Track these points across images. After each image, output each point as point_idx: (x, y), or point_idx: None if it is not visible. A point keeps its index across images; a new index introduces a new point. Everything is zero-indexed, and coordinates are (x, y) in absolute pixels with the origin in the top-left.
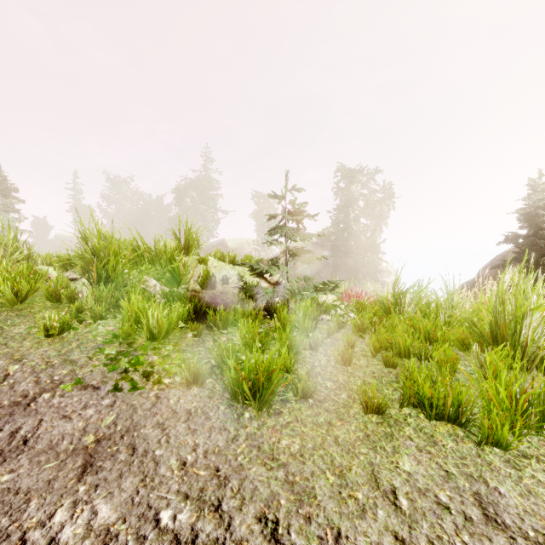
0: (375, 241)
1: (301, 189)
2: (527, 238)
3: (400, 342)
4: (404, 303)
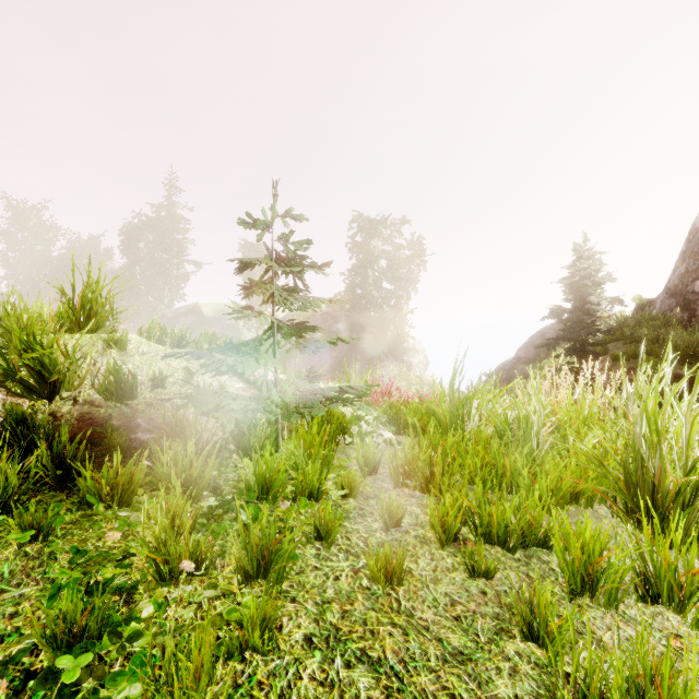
0: (401, 312)
1: (302, 218)
2: (572, 312)
3: (492, 515)
4: (468, 415)
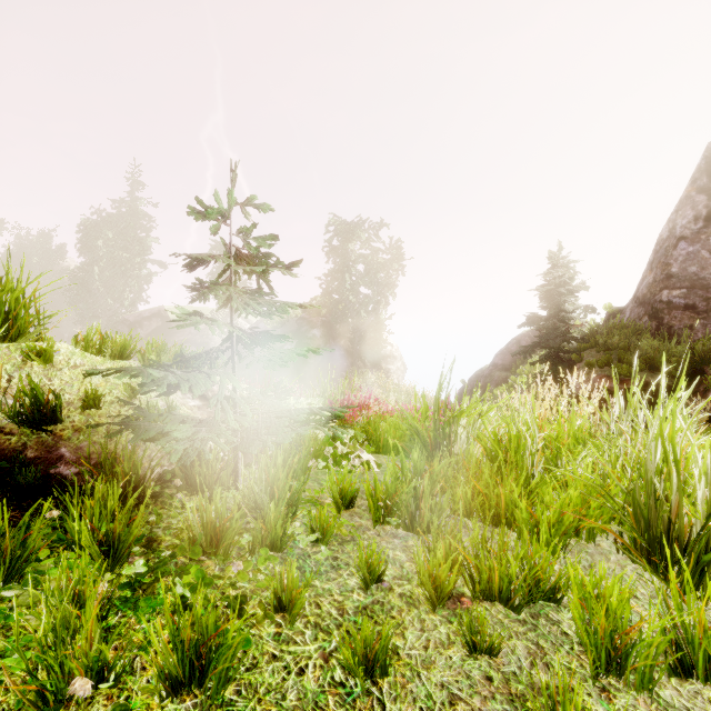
0: (378, 317)
1: (266, 208)
2: (547, 320)
3: (493, 568)
4: (455, 435)
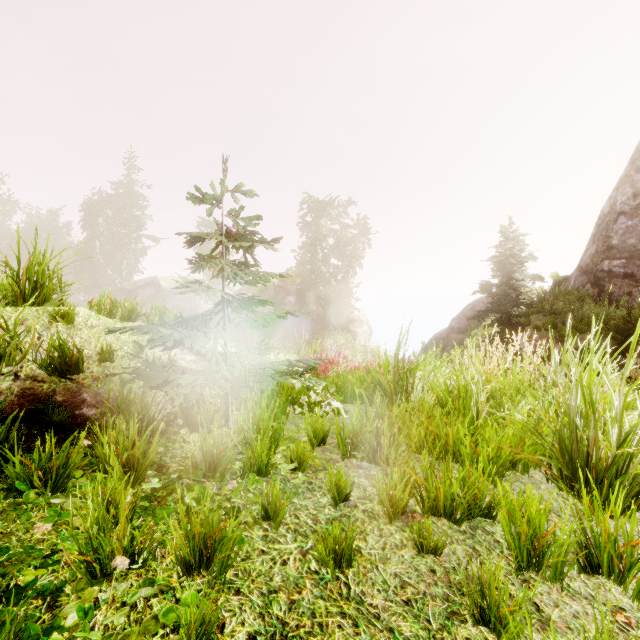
0: (347, 286)
1: (252, 194)
2: (499, 287)
3: (439, 488)
4: (411, 385)
